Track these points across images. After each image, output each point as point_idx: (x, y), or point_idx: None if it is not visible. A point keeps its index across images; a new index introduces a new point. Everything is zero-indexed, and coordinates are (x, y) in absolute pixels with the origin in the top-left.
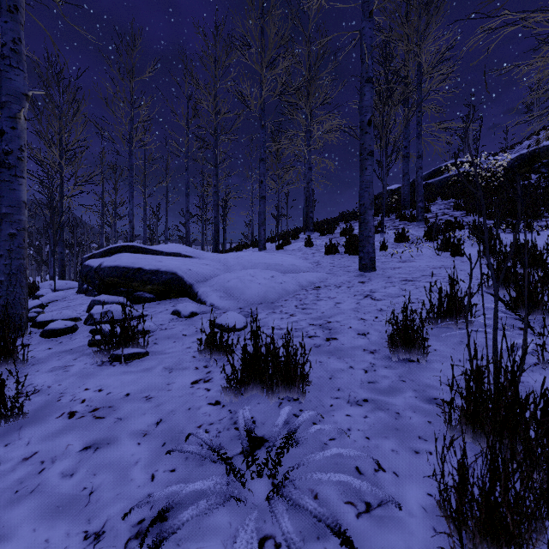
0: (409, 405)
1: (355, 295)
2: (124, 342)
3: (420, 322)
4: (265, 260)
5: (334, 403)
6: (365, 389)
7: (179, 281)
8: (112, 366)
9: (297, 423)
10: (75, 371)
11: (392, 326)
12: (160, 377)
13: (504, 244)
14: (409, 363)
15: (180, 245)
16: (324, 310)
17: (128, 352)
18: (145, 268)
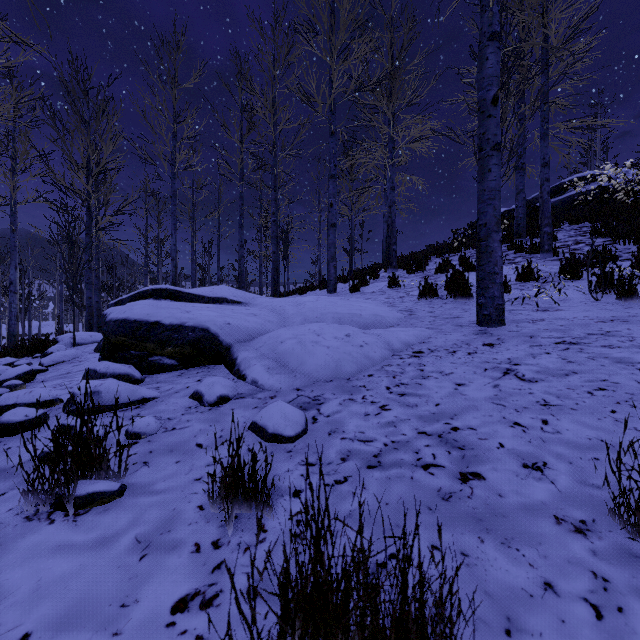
0: None
1: (486, 369)
2: (82, 469)
3: None
4: (336, 308)
5: None
6: None
7: (212, 341)
8: (47, 524)
9: None
10: None
11: None
12: (117, 575)
13: None
14: None
15: (228, 288)
16: (439, 400)
17: (82, 493)
18: (164, 321)
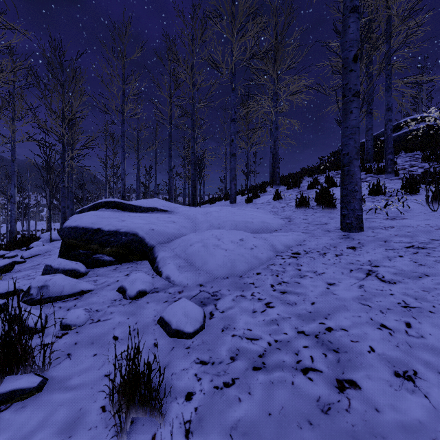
0: None
1: (351, 270)
2: (9, 365)
3: None
4: (234, 217)
5: None
6: None
7: (140, 243)
8: None
9: None
10: None
11: None
12: None
13: None
14: None
15: (158, 200)
16: (314, 299)
17: (4, 390)
18: (104, 228)
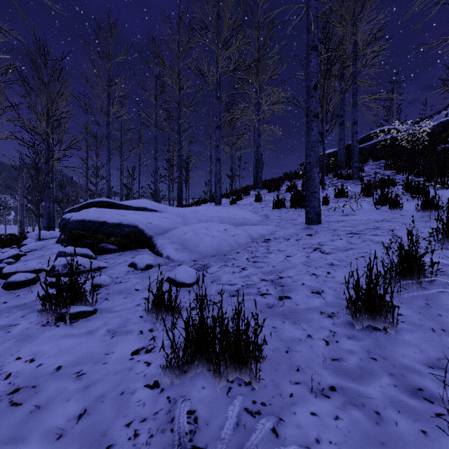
0: (389, 399)
1: (304, 248)
2: (72, 300)
3: (384, 284)
4: (219, 214)
5: (294, 392)
6: (330, 369)
7: (140, 234)
8: (56, 327)
9: (249, 424)
10: (16, 333)
11: (354, 289)
12: (100, 344)
13: (437, 198)
14: (375, 332)
15: (147, 201)
16: (275, 264)
17: (74, 311)
18: (109, 221)
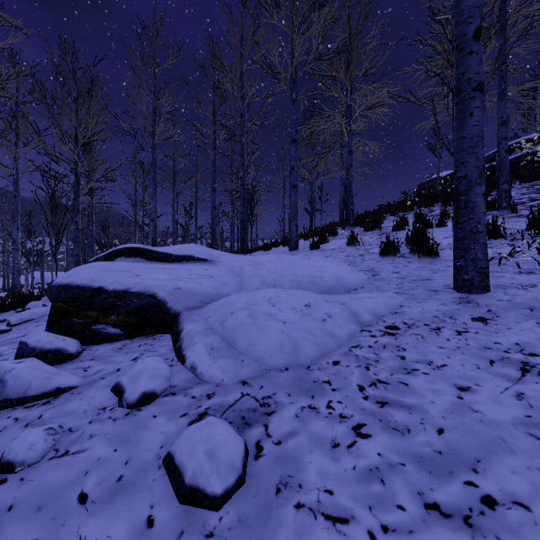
0: None
1: (492, 361)
2: None
3: None
4: (296, 269)
5: None
6: None
7: (159, 309)
8: None
9: None
10: None
11: None
12: None
13: None
14: None
15: (196, 246)
16: (441, 421)
17: None
18: (107, 287)
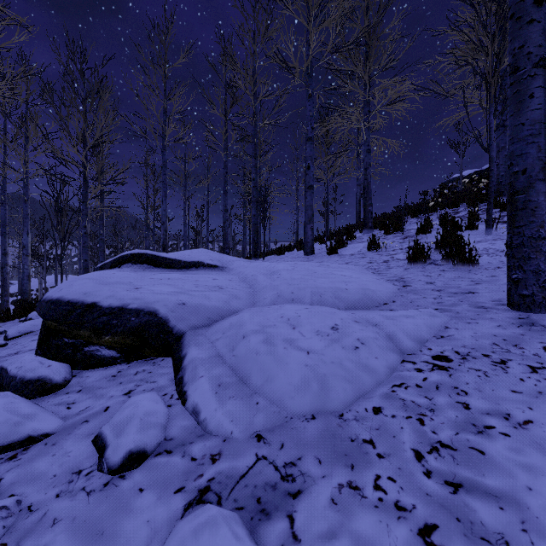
0: None
1: None
2: None
3: None
4: (316, 280)
5: None
6: None
7: (160, 328)
8: None
9: None
10: None
11: None
12: None
13: None
14: None
15: (207, 251)
16: None
17: None
18: (102, 303)
